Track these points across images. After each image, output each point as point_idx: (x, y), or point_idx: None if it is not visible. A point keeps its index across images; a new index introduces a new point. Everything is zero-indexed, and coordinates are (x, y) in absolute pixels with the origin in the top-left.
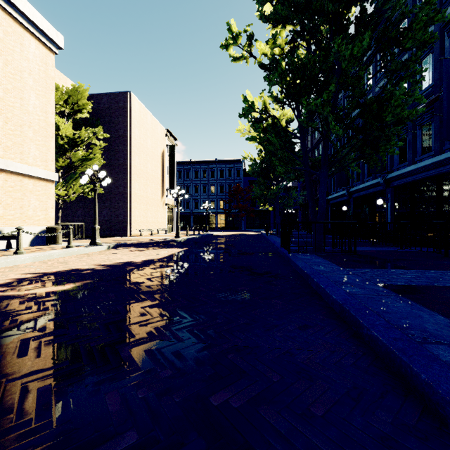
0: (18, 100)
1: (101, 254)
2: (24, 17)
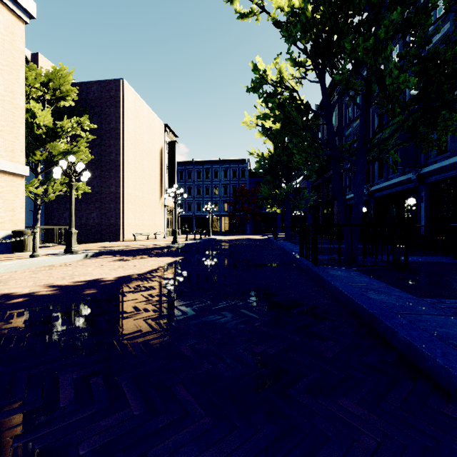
0: None
1: (70, 266)
2: None
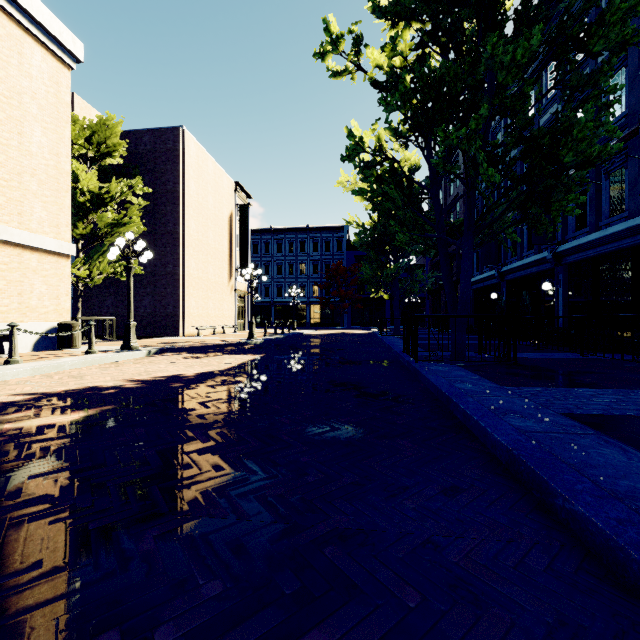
0: (15, 135)
1: (137, 363)
2: (25, 13)
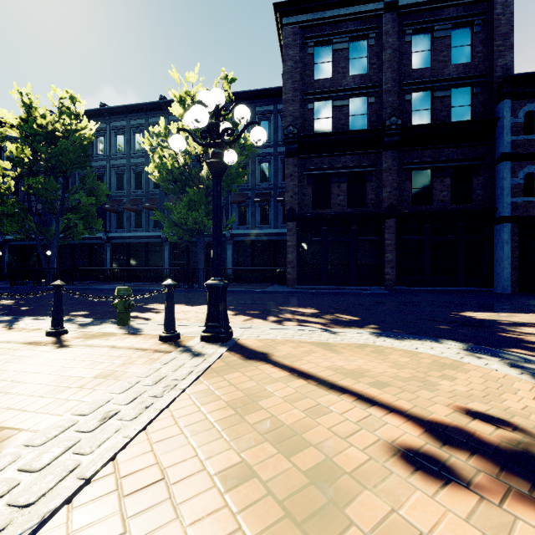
0: None
1: None
2: None
